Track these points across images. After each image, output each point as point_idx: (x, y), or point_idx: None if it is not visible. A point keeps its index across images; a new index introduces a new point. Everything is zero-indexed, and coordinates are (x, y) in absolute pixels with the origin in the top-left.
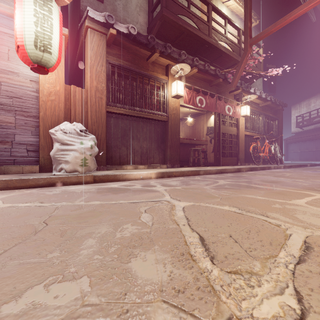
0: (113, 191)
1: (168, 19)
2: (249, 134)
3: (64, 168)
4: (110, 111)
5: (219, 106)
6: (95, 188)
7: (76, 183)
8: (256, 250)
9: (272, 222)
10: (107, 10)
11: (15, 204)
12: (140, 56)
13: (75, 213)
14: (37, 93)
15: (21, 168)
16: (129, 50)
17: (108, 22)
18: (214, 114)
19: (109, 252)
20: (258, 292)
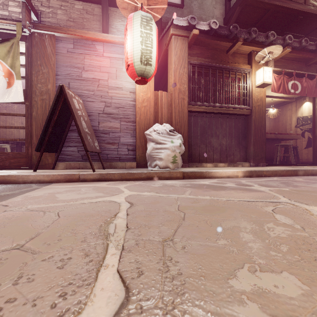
0: (210, 188)
1: (250, 1)
2: None
3: (158, 165)
4: (191, 110)
5: None
6: (188, 183)
7: (168, 178)
8: None
9: None
10: (184, 14)
11: (139, 193)
12: (219, 50)
13: (198, 206)
14: (134, 102)
15: (124, 164)
16: (208, 46)
17: (190, 24)
18: (313, 100)
19: (283, 251)
20: None
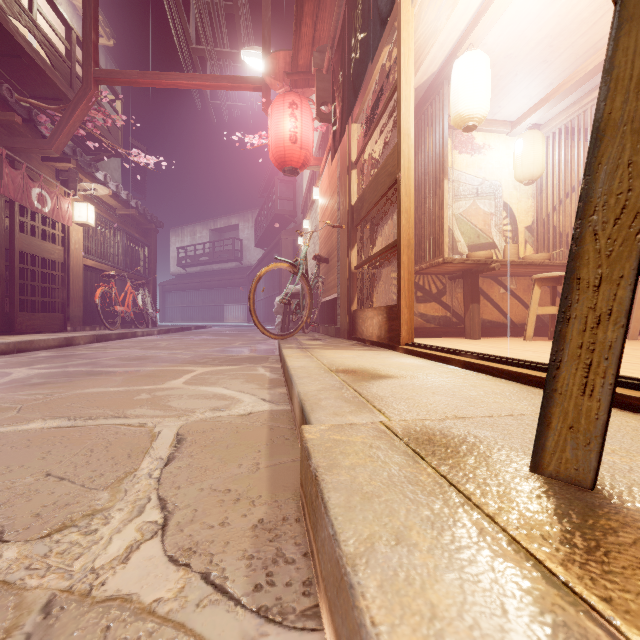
0: None
1: None
2: (94, 265)
3: None
4: None
5: (13, 182)
6: None
7: None
8: (104, 475)
9: (134, 423)
10: None
11: None
12: None
13: None
14: None
15: None
16: None
17: None
18: None
19: None
20: (105, 532)
